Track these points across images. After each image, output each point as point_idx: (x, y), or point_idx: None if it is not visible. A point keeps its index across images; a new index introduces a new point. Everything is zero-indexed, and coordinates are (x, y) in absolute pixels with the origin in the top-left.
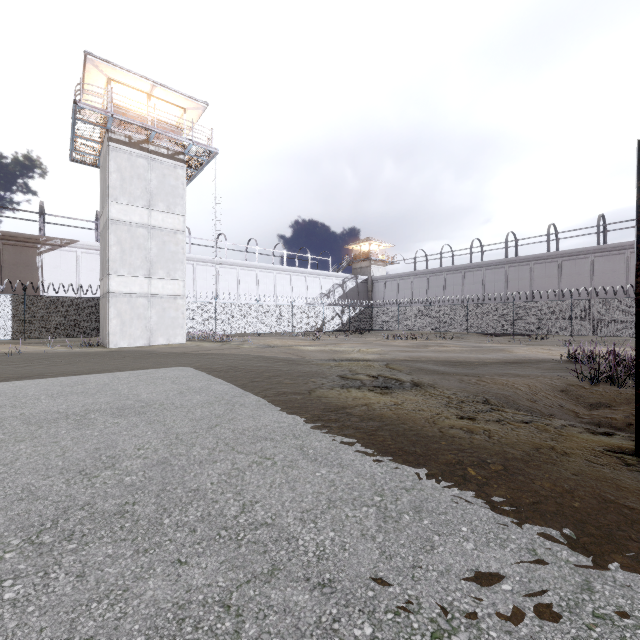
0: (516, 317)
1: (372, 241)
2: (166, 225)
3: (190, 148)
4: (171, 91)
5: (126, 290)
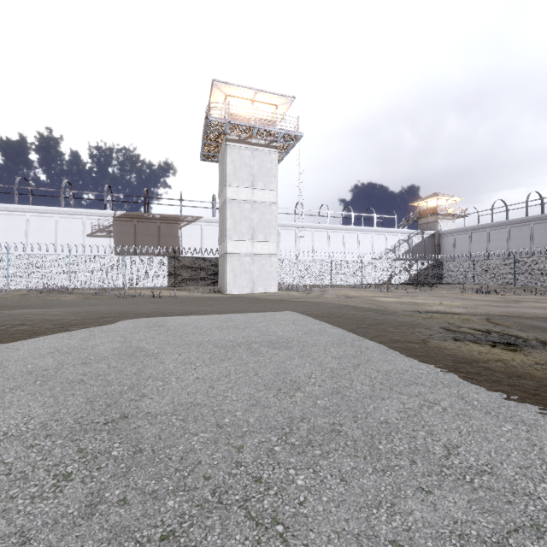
0: None
1: (440, 196)
2: (264, 199)
3: (281, 136)
4: (268, 94)
5: (237, 251)
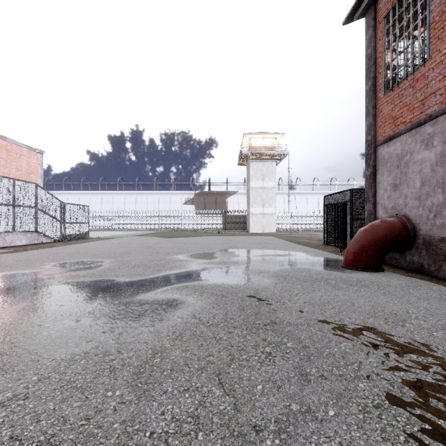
0: None
1: None
2: (269, 186)
3: (277, 154)
4: (270, 135)
5: (255, 212)
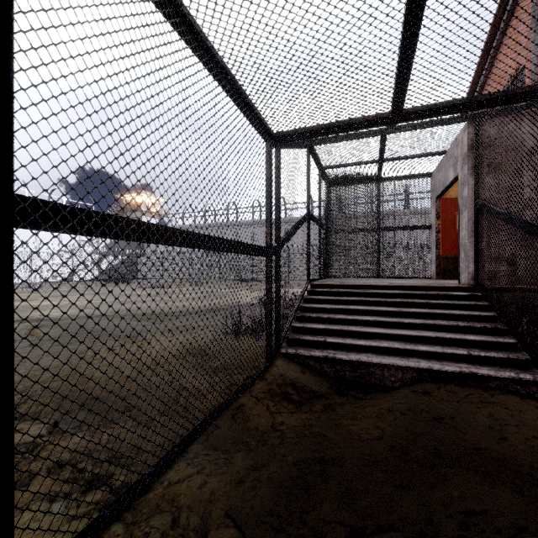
0: (254, 266)
1: (143, 193)
2: None
3: None
4: None
5: None
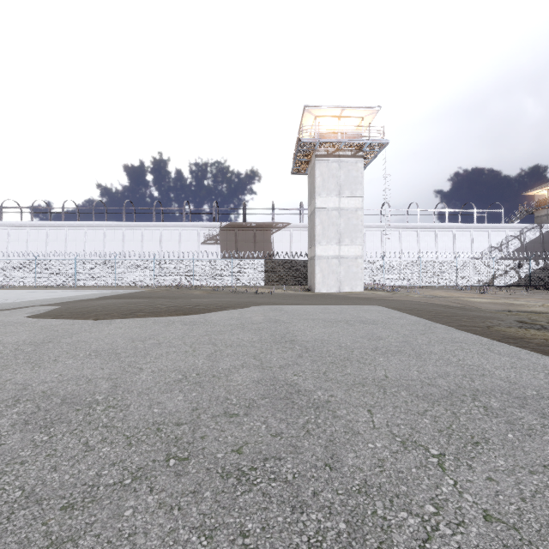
0: None
1: None
2: (350, 206)
3: (367, 145)
4: (354, 109)
5: (325, 254)
